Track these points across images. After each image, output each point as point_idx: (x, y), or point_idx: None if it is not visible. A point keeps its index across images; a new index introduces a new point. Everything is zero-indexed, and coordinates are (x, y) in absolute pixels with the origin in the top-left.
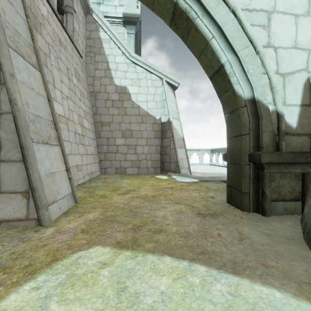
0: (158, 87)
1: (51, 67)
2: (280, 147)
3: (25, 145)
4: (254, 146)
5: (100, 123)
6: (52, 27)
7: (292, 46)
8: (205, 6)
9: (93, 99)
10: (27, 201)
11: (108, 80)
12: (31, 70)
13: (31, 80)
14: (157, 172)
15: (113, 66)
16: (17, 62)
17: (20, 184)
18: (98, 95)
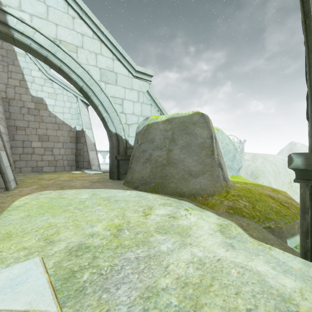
0: (74, 102)
1: None
2: (127, 153)
3: None
4: (117, 153)
5: (14, 127)
6: None
7: (132, 113)
8: (95, 93)
9: (6, 105)
10: None
11: (23, 90)
12: None
13: None
14: (72, 169)
15: (29, 79)
16: None
17: None
18: (12, 102)
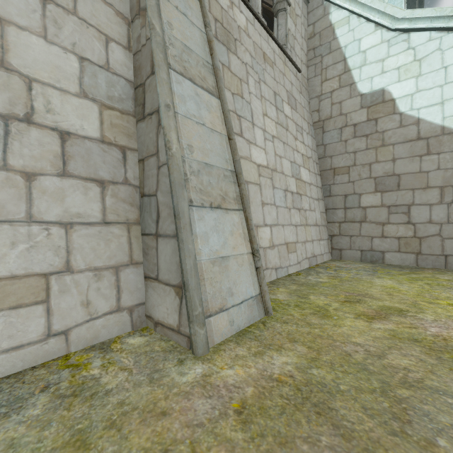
0: None
1: (249, 97)
2: None
3: (177, 211)
4: None
5: (330, 171)
6: (253, 40)
7: None
8: None
9: (319, 133)
10: (180, 303)
11: (345, 91)
12: (204, 98)
13: (202, 112)
14: None
15: (355, 62)
16: (182, 89)
17: (173, 272)
18: (328, 124)
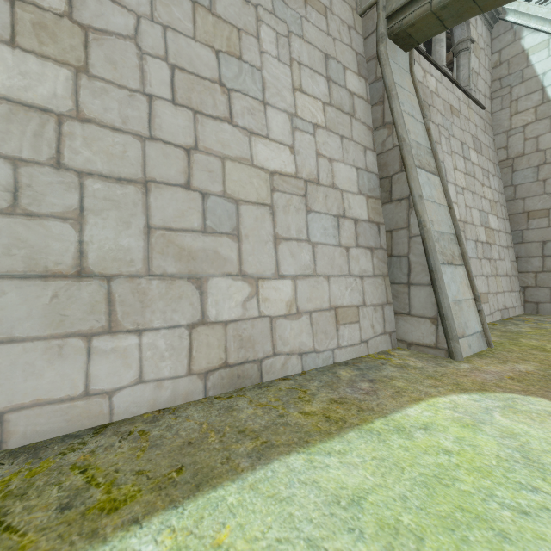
0: None
1: (442, 156)
2: None
3: (434, 268)
4: None
5: (523, 215)
6: (441, 98)
7: None
8: None
9: (507, 173)
10: (436, 329)
11: (543, 124)
12: (431, 180)
13: (432, 192)
14: None
15: None
16: (421, 179)
17: (428, 309)
18: (519, 163)
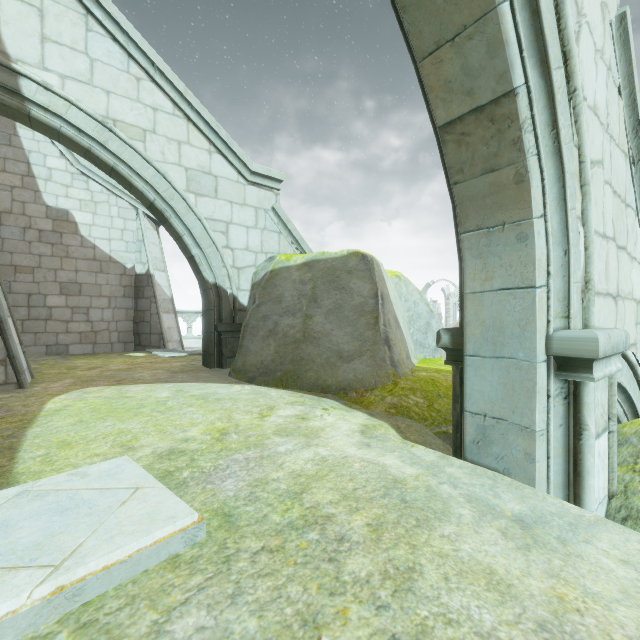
0: (131, 219)
1: None
2: (235, 320)
3: (4, 319)
4: (218, 319)
5: (11, 268)
6: None
7: (245, 248)
8: (177, 213)
9: None
10: (6, 369)
11: (29, 194)
12: None
13: None
14: (128, 350)
15: (41, 173)
16: None
17: None
18: (8, 219)
